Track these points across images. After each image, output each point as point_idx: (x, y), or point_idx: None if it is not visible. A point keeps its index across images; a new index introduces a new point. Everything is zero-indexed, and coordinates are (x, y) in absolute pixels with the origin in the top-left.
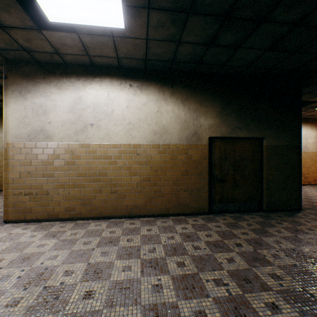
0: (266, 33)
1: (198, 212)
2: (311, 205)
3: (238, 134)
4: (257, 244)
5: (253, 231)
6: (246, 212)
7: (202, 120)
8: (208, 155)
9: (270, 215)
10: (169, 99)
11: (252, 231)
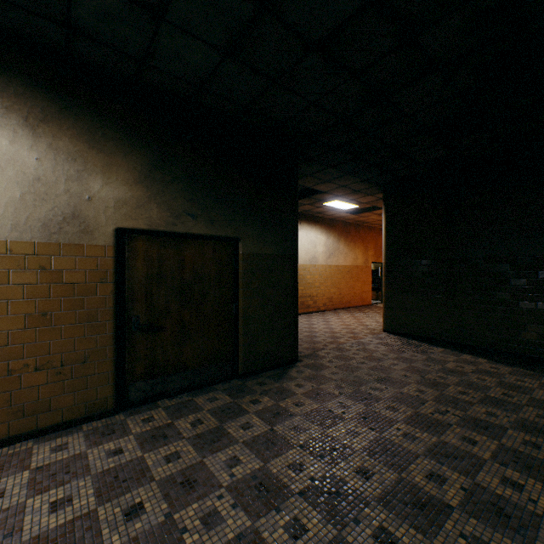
0: (211, 1)
1: (84, 417)
2: (313, 349)
3: (190, 227)
4: (184, 490)
5: (196, 442)
6: (207, 386)
7: (96, 184)
8: (114, 272)
9: (248, 384)
10: None
11: (195, 442)
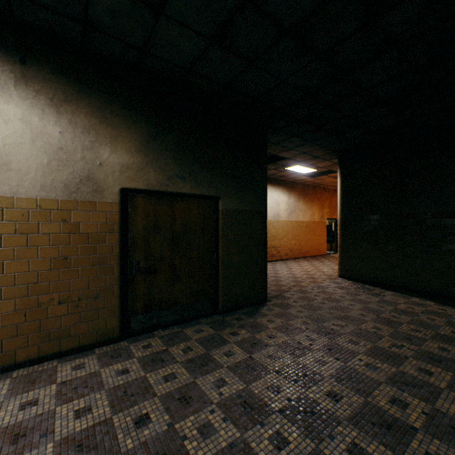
0: None
1: (96, 342)
2: (279, 291)
3: (179, 188)
4: (182, 405)
5: (188, 366)
6: (193, 320)
7: (106, 152)
8: (119, 224)
9: (227, 319)
10: (14, 88)
11: (187, 366)
